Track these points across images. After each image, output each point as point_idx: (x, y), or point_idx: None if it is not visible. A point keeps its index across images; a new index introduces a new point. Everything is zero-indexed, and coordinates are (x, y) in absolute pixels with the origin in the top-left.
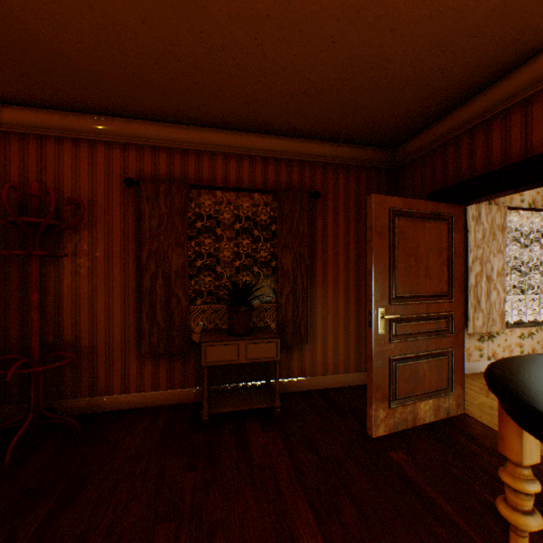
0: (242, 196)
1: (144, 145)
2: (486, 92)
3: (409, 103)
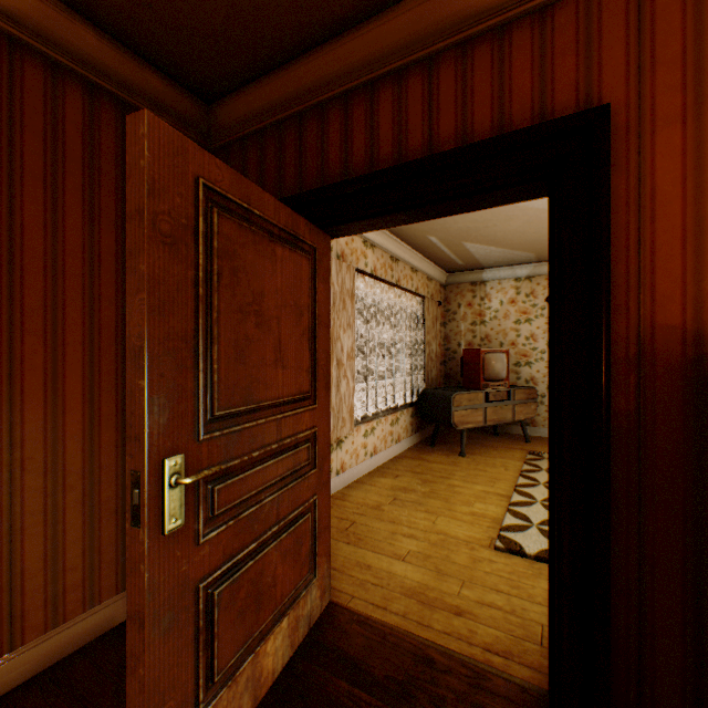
0: None
1: None
2: (378, 23)
3: None
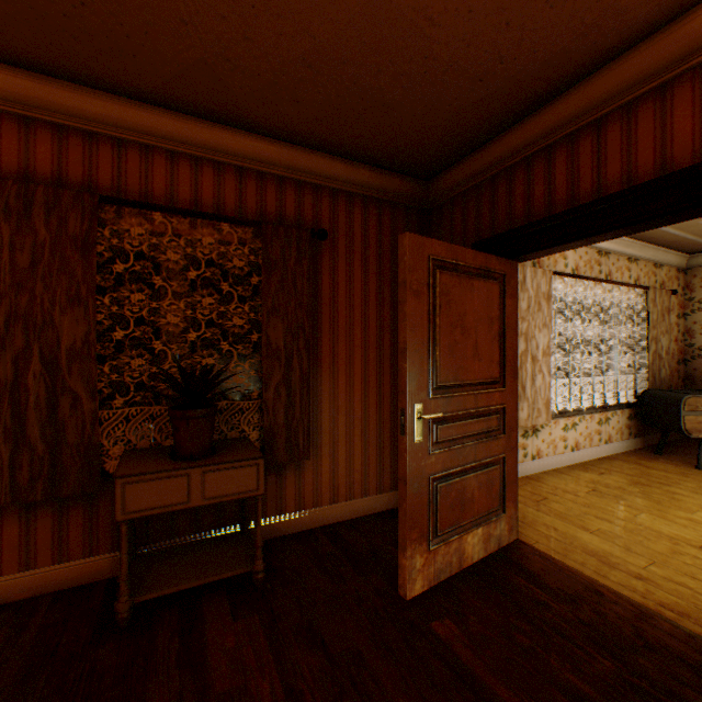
0: (201, 226)
1: (2, 111)
2: (550, 107)
3: (454, 108)
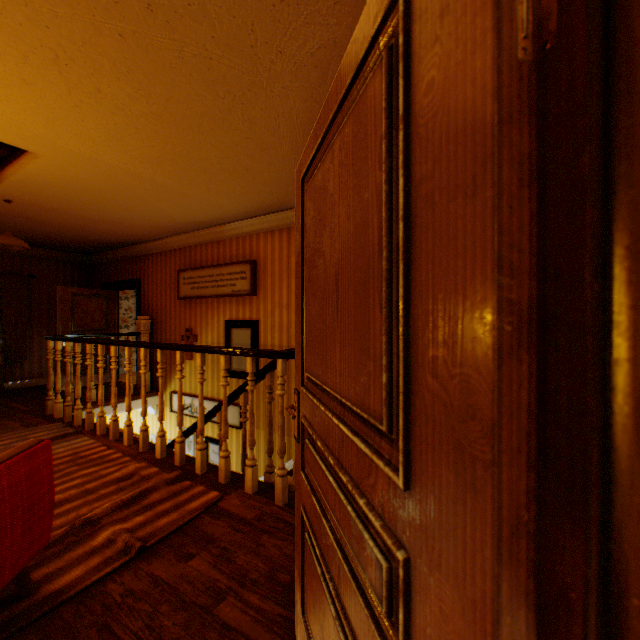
0: None
1: None
2: (116, 251)
3: (84, 246)
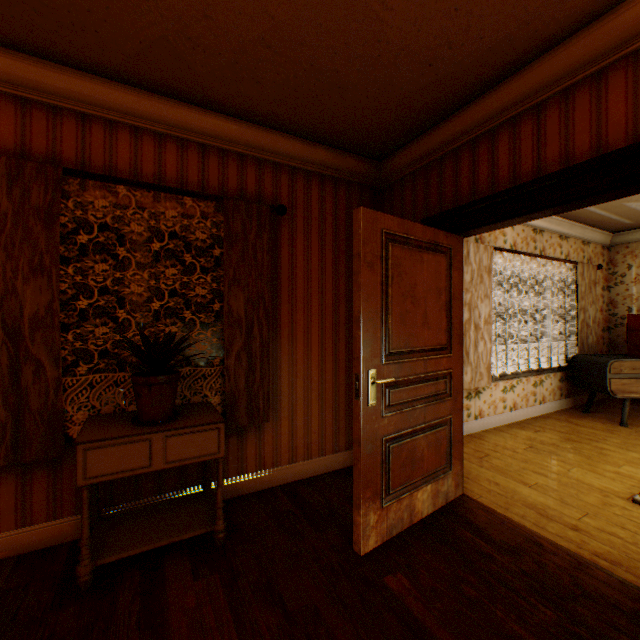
0: (165, 199)
1: None
2: (494, 92)
3: (405, 91)
